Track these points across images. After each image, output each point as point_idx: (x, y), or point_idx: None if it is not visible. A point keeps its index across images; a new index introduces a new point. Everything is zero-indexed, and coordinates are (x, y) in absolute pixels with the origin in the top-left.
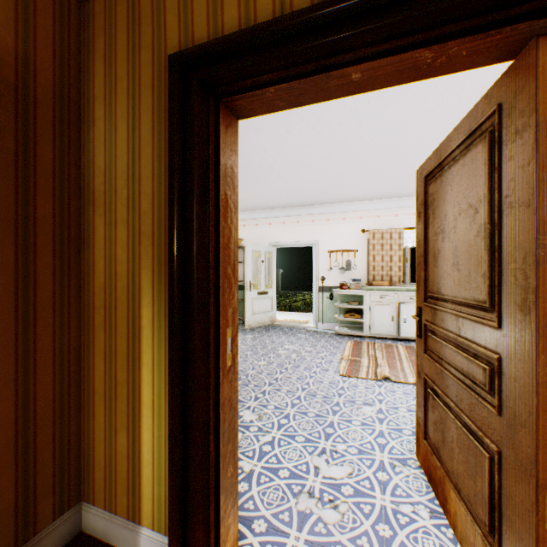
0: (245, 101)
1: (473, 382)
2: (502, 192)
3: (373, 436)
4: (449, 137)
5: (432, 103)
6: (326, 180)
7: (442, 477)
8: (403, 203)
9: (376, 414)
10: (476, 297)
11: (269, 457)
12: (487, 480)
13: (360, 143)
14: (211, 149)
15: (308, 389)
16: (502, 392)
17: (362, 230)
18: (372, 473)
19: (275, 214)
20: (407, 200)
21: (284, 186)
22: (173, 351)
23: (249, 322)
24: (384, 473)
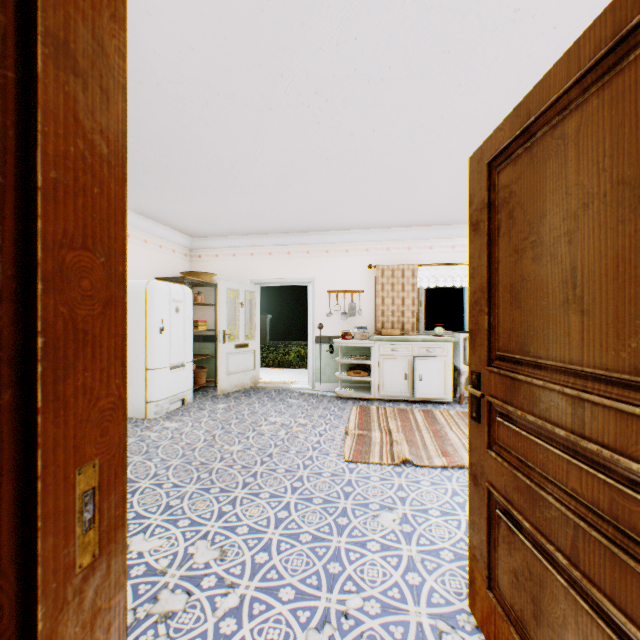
0: None
1: (627, 536)
2: None
3: (401, 570)
4: (554, 71)
5: (474, 82)
6: (326, 196)
7: None
8: (418, 234)
9: (400, 527)
10: None
11: None
12: None
13: (372, 139)
14: None
15: (302, 489)
16: None
17: (369, 265)
18: None
19: (259, 242)
20: (422, 230)
21: (269, 201)
22: None
23: (223, 386)
24: None
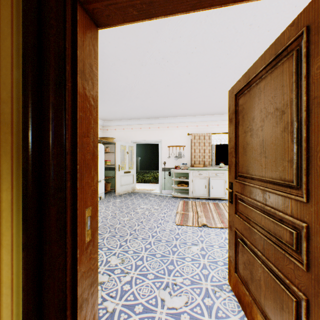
0: (101, 4)
1: (278, 240)
2: (311, 95)
3: (200, 268)
4: (257, 62)
5: (234, 53)
6: (167, 102)
7: (250, 302)
8: (211, 119)
9: (200, 252)
10: (283, 177)
11: (128, 295)
12: (294, 319)
13: (188, 77)
14: (68, 43)
15: (156, 236)
16: (311, 253)
17: (188, 134)
18: (201, 300)
19: (135, 123)
20: (213, 117)
21: (140, 104)
22: (26, 236)
23: (119, 191)
24: (209, 298)
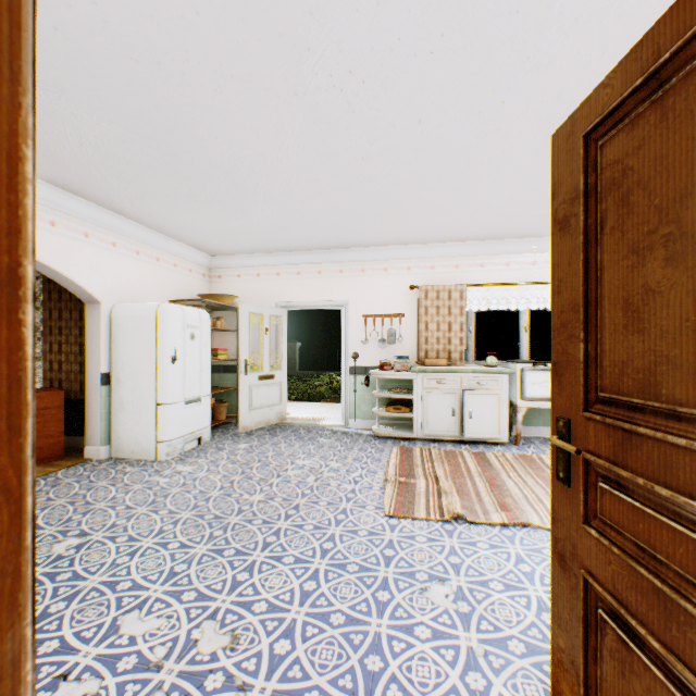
0: None
1: None
2: None
3: (460, 669)
4: None
5: (546, 54)
6: (362, 205)
7: None
8: (466, 250)
9: (455, 605)
10: None
11: None
12: None
13: (418, 133)
14: None
15: (334, 551)
16: None
17: (411, 286)
18: None
19: (286, 261)
20: (471, 245)
21: (296, 212)
22: None
23: (245, 422)
24: None
